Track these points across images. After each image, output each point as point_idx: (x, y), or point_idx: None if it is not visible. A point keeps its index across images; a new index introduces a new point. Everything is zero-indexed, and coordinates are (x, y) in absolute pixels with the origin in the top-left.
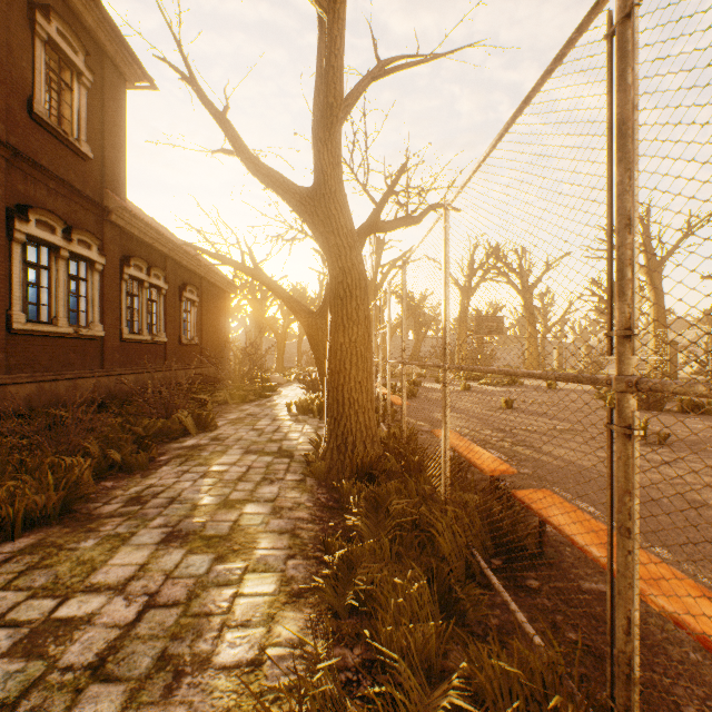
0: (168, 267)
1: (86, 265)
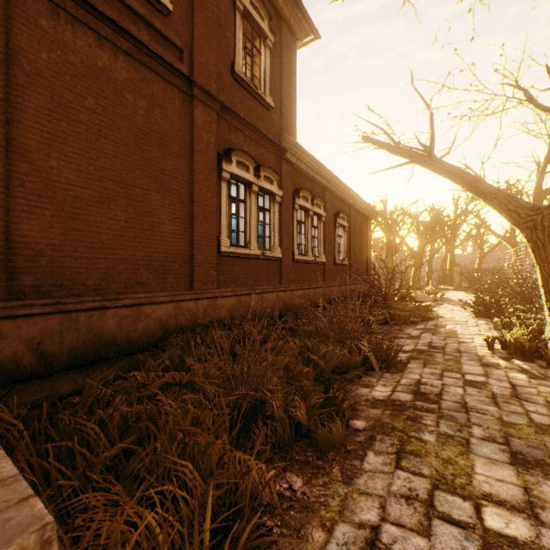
0: (325, 198)
1: (269, 198)
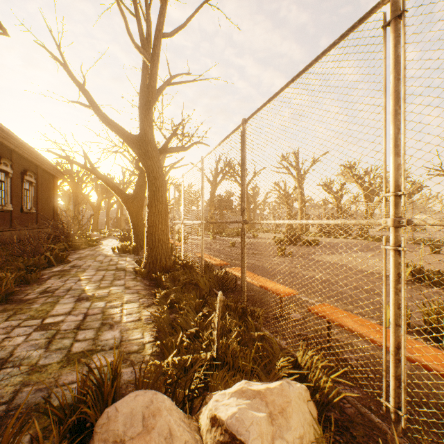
0: (13, 158)
1: None
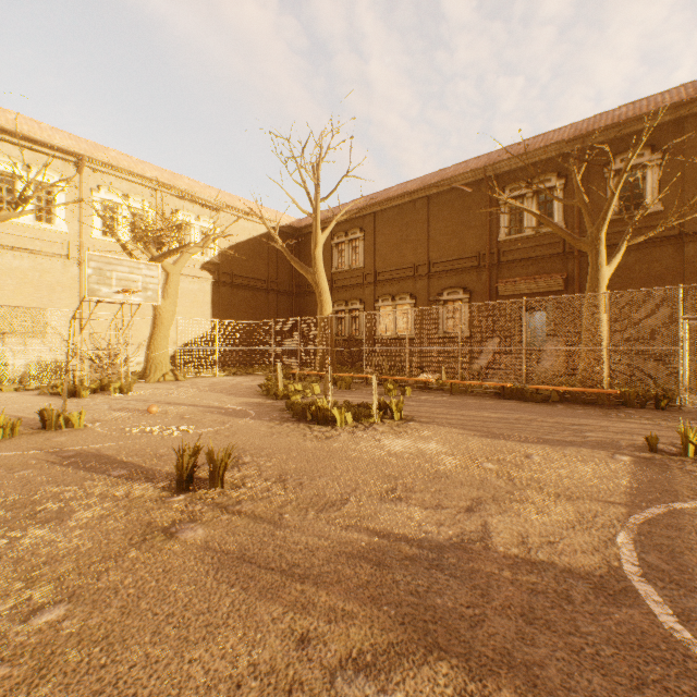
0: None
1: None
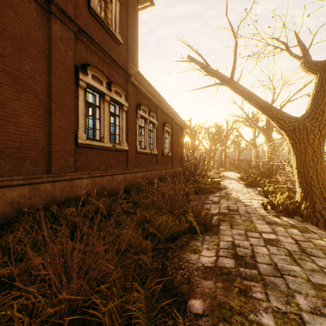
0: (157, 112)
1: (118, 107)
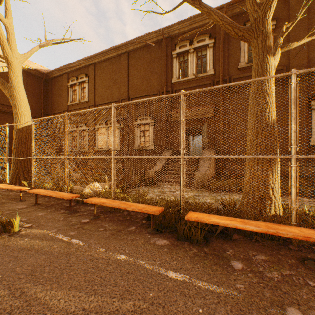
0: None
1: None
